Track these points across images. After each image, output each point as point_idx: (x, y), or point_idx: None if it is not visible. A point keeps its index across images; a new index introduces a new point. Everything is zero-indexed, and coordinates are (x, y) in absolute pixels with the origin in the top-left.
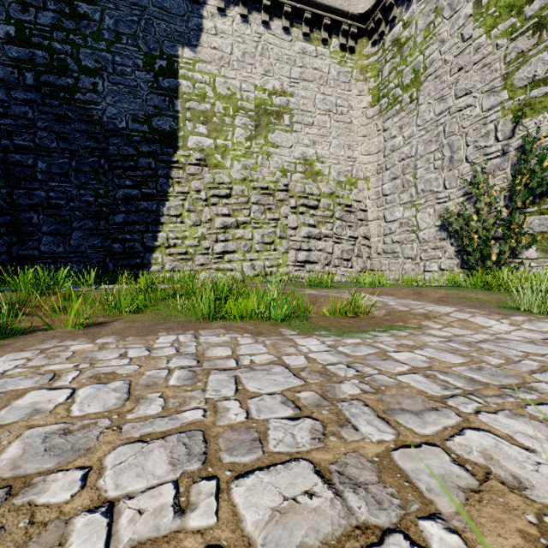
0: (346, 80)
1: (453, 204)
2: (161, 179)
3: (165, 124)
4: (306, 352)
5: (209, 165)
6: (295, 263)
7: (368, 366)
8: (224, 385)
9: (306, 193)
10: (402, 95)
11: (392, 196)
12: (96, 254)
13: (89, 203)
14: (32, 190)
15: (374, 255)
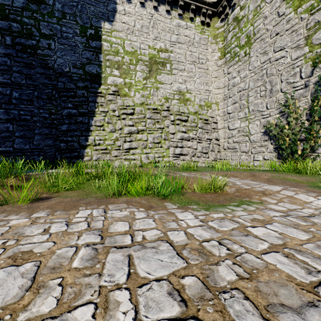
0: (204, 43)
1: (272, 118)
2: (90, 103)
3: (93, 69)
4: (185, 227)
5: (120, 95)
6: (174, 155)
7: (235, 242)
8: (119, 268)
9: (180, 112)
10: (239, 51)
11: (233, 114)
12: (49, 150)
13: (45, 118)
14: (9, 110)
15: (222, 150)
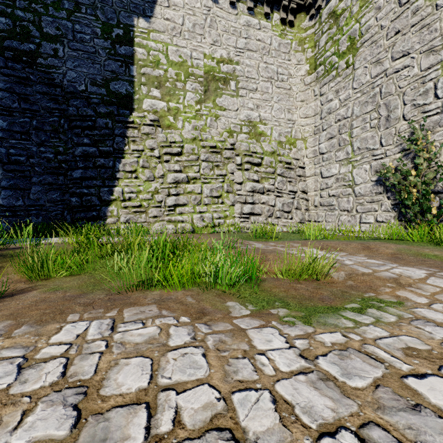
0: (286, 51)
1: (390, 160)
2: (117, 138)
3: (122, 88)
4: (270, 376)
5: (162, 126)
6: (241, 215)
7: (402, 440)
8: None
9: (251, 152)
10: (338, 62)
11: (329, 154)
12: (54, 207)
13: (49, 159)
14: None
15: (311, 207)
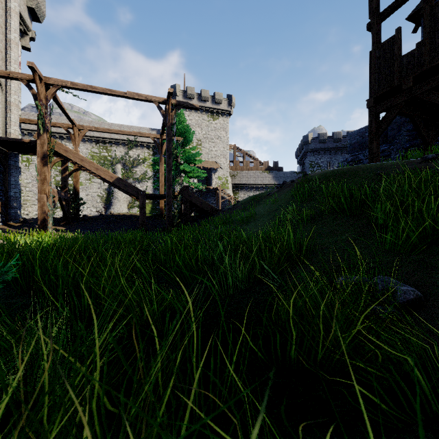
0: None
1: None
2: None
3: None
4: None
5: None
6: None
7: None
8: None
9: None
10: (22, 162)
11: None
12: None
13: None
14: None
15: None
